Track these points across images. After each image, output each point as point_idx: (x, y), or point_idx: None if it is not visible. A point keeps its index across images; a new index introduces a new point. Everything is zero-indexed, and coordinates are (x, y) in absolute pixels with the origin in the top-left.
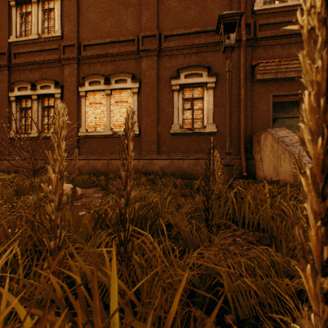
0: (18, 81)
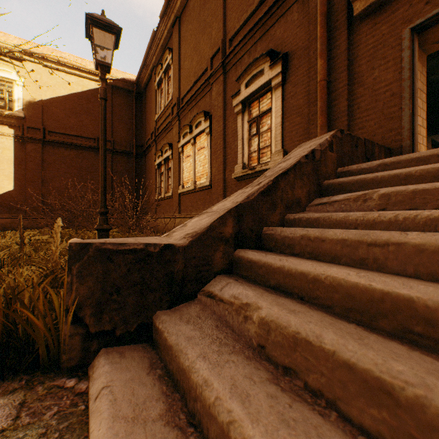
0: (156, 151)
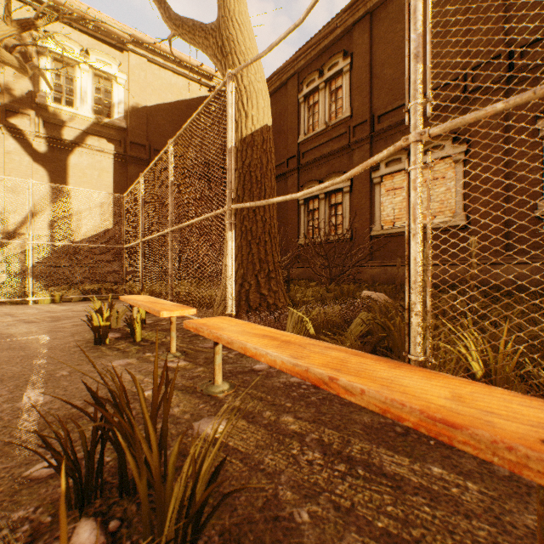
0: (307, 182)
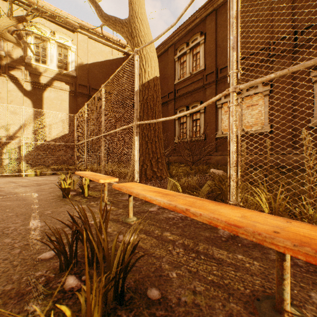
0: (179, 107)
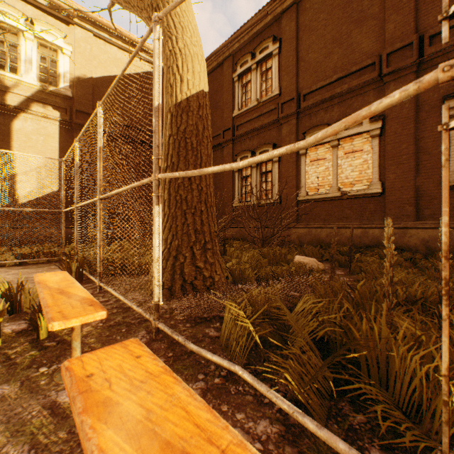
0: (240, 152)
